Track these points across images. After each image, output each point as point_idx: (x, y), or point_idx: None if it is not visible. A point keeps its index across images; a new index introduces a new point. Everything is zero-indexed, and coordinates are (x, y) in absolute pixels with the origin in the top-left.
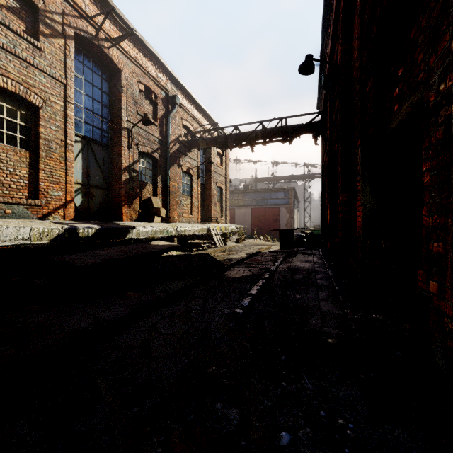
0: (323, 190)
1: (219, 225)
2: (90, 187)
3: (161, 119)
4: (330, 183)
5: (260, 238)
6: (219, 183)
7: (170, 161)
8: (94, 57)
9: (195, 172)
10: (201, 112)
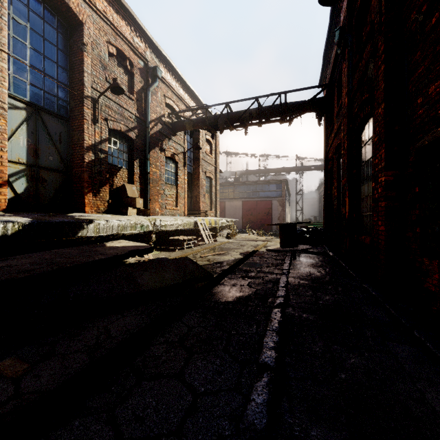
0: (327, 178)
1: (208, 218)
2: (39, 170)
3: (139, 93)
4: (349, 164)
5: (252, 233)
6: (208, 173)
7: (150, 144)
8: (46, 3)
9: (180, 159)
10: (188, 92)
